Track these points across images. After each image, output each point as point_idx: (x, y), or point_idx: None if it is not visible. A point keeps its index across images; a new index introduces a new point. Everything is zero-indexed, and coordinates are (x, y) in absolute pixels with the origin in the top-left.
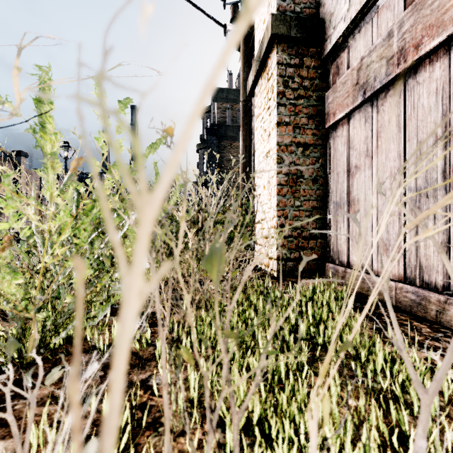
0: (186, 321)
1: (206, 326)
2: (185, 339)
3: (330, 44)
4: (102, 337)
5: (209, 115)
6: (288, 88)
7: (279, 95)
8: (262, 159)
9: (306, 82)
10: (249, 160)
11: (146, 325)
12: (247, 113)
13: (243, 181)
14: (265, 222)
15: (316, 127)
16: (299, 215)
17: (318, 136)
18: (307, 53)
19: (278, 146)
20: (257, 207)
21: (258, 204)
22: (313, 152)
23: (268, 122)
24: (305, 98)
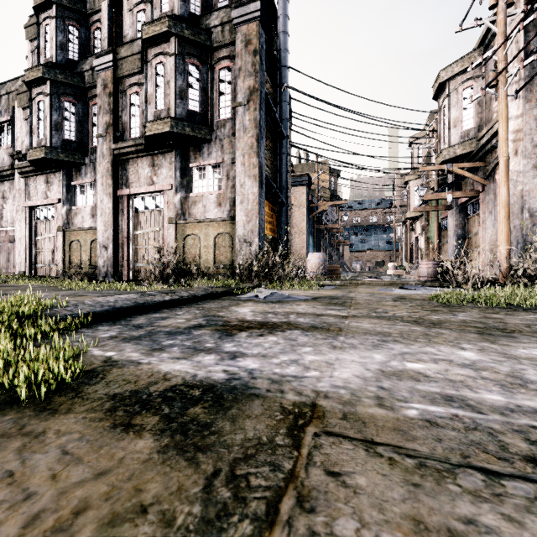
0: None
1: None
2: None
3: None
4: None
5: None
6: None
7: None
8: None
9: None
10: None
11: None
12: None
13: None
14: None
15: None
16: None
17: None
18: None
19: None
20: None
21: None
22: None
23: None
24: None
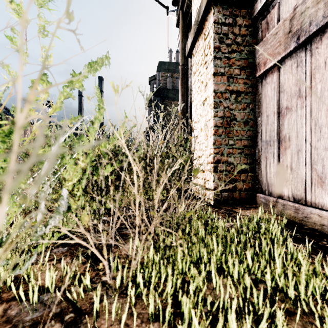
0: (131, 263)
1: (153, 270)
2: (129, 289)
3: (261, 3)
4: (43, 276)
5: (155, 81)
6: (223, 44)
7: (216, 49)
8: (200, 106)
9: (238, 38)
10: (186, 111)
11: (88, 266)
12: (185, 74)
13: (181, 128)
14: (202, 159)
15: (246, 76)
16: (233, 152)
17: (249, 84)
18: (239, 13)
19: (214, 93)
20: (195, 147)
21: (196, 144)
22: (245, 98)
23: (205, 75)
24: (237, 52)
